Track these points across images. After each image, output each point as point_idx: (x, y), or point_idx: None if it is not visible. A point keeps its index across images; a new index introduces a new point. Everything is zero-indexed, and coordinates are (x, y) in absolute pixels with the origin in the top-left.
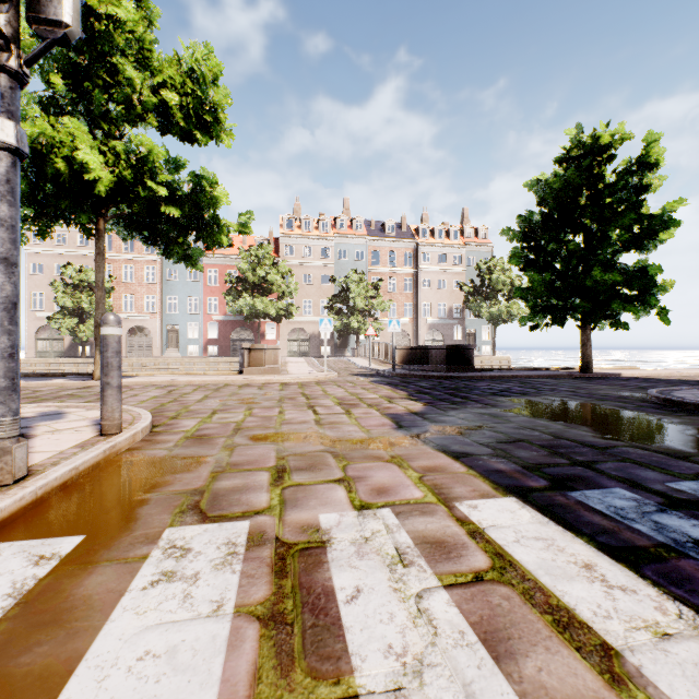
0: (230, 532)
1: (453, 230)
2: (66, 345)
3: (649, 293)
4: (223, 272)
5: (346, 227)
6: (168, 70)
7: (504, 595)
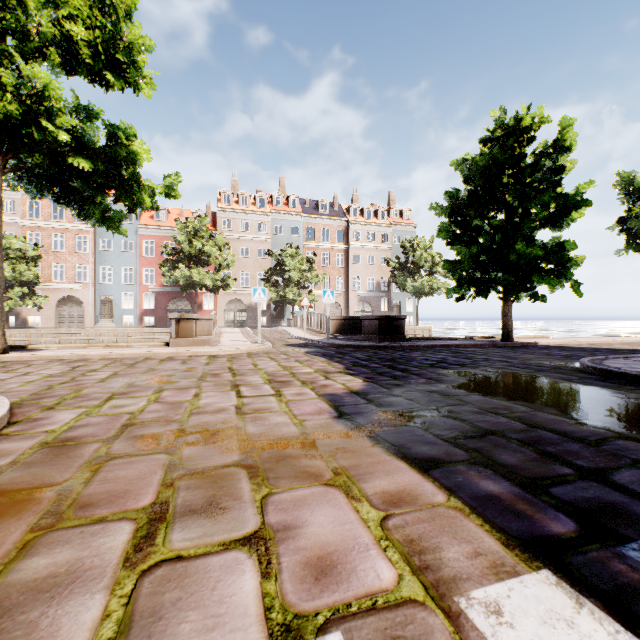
0: None
1: (381, 211)
2: None
3: (565, 267)
4: (159, 243)
5: (282, 204)
6: None
7: None
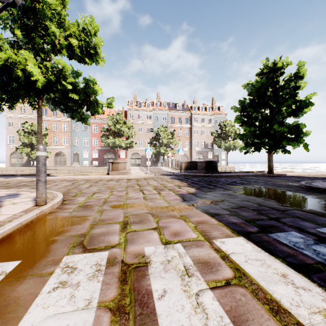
0: (98, 258)
1: (208, 107)
2: (25, 161)
3: (299, 136)
4: (100, 126)
5: (158, 105)
6: (72, 28)
7: (242, 293)
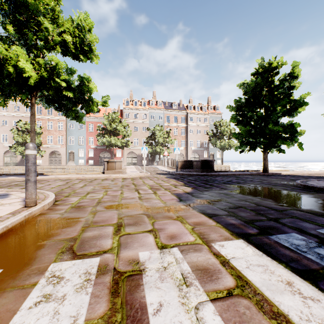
0: (88, 265)
1: (204, 107)
2: (18, 160)
3: (294, 136)
4: (96, 125)
5: (154, 105)
6: (66, 24)
7: (246, 306)
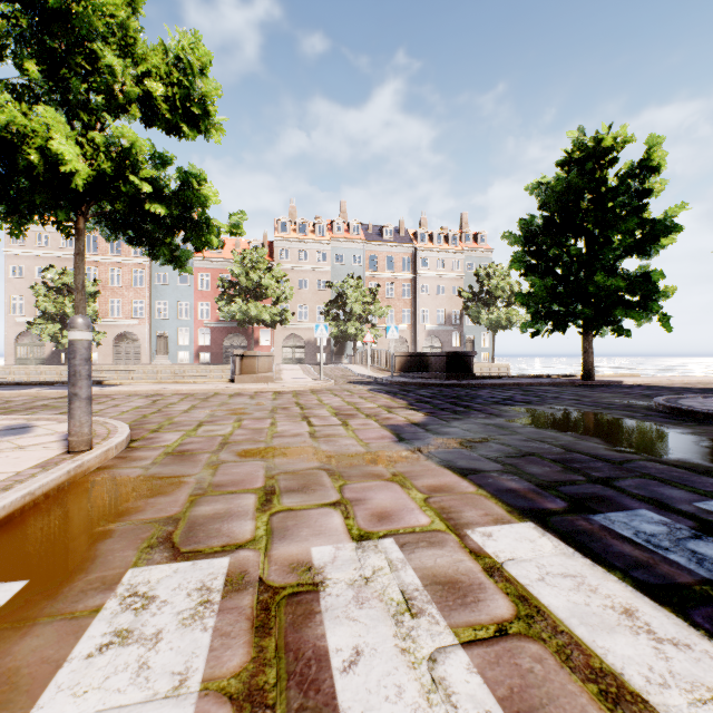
0: (206, 573)
1: (452, 235)
2: (48, 352)
3: (651, 299)
4: (215, 276)
5: (343, 231)
6: (153, 58)
7: (535, 656)
